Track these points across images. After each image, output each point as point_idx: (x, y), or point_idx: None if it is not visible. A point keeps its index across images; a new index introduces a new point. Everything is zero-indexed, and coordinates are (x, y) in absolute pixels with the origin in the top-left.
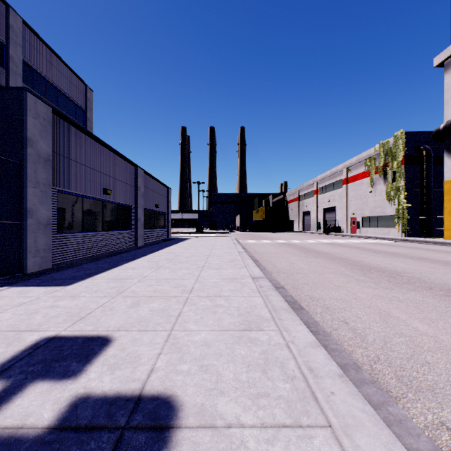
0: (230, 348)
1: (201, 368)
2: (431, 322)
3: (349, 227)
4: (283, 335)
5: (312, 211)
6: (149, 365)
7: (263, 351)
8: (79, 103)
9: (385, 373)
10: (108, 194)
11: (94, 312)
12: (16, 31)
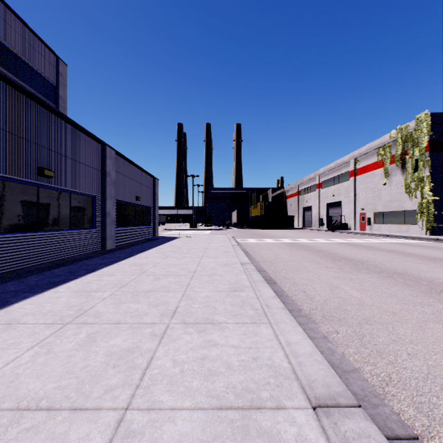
0: None
1: None
2: None
3: (358, 223)
4: None
5: (313, 206)
6: None
7: None
8: (48, 78)
9: None
10: (46, 176)
11: None
12: None
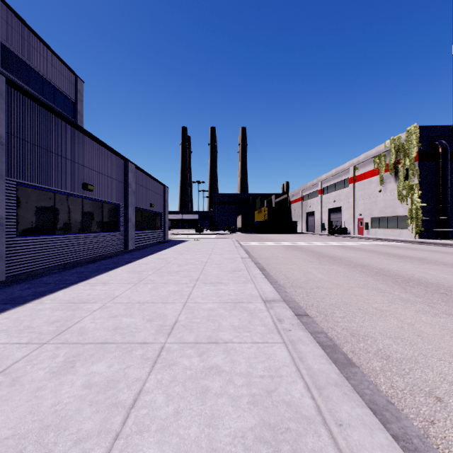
0: None
1: None
2: None
3: (357, 228)
4: None
5: (316, 211)
6: None
7: None
8: (68, 95)
9: None
10: (89, 189)
11: None
12: None
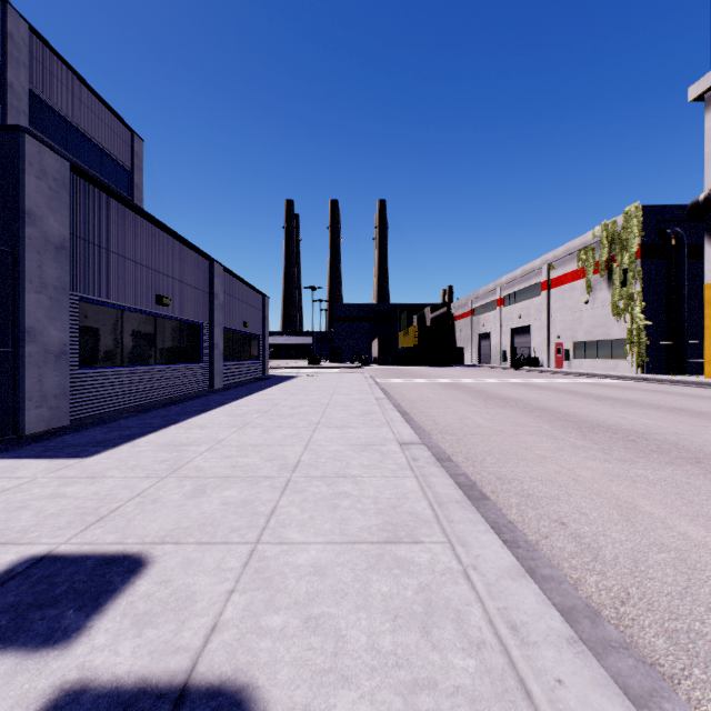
0: (362, 579)
1: (306, 622)
2: (710, 522)
3: (553, 358)
4: (457, 552)
5: (493, 332)
6: (210, 616)
7: (421, 587)
8: (121, 161)
9: (645, 625)
10: (164, 304)
11: (125, 507)
12: (18, 42)
